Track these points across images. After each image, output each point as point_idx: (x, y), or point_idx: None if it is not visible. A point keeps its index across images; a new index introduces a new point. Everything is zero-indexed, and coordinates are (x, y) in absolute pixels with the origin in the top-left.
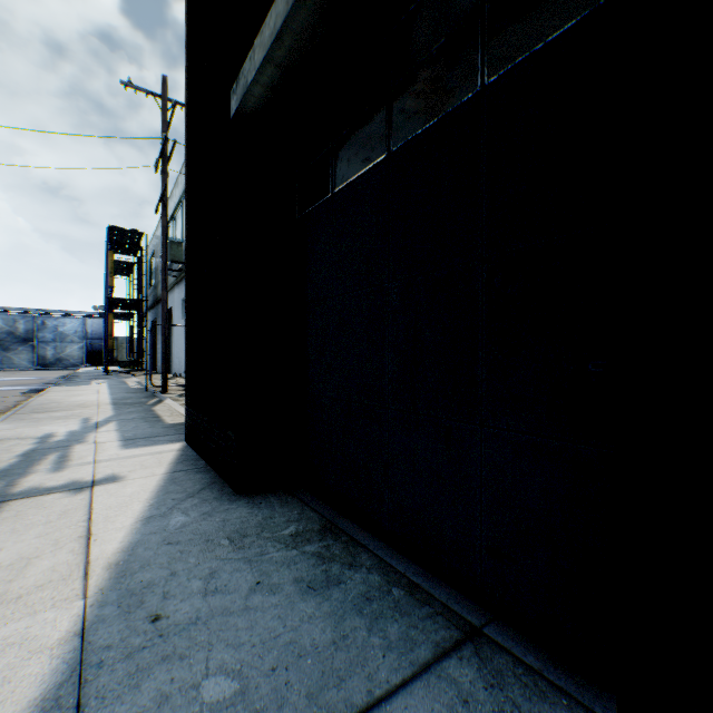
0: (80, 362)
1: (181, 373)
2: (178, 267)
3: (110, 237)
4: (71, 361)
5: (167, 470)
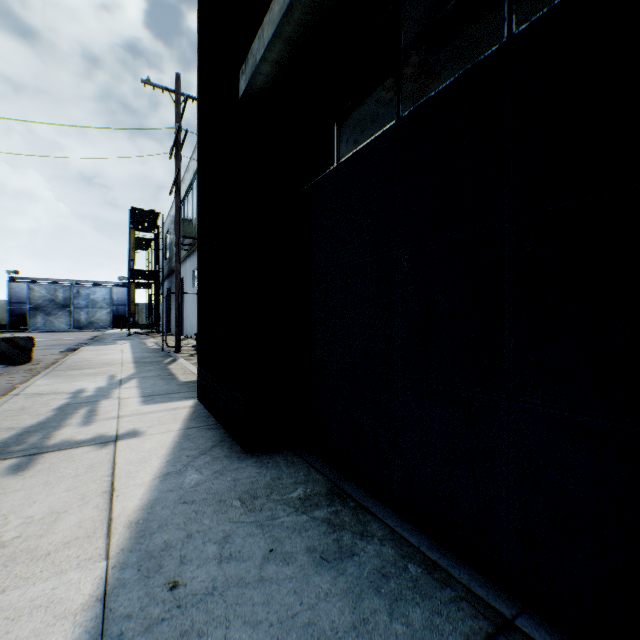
0: (108, 325)
1: (191, 335)
2: (189, 242)
3: (132, 217)
4: (101, 324)
5: (181, 427)
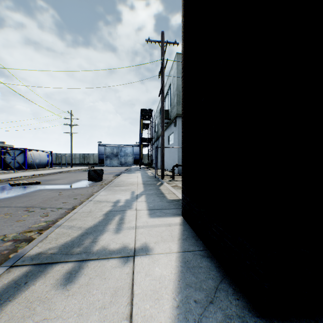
0: (131, 163)
1: (167, 169)
2: (167, 121)
3: (141, 114)
4: (129, 163)
5: (178, 247)
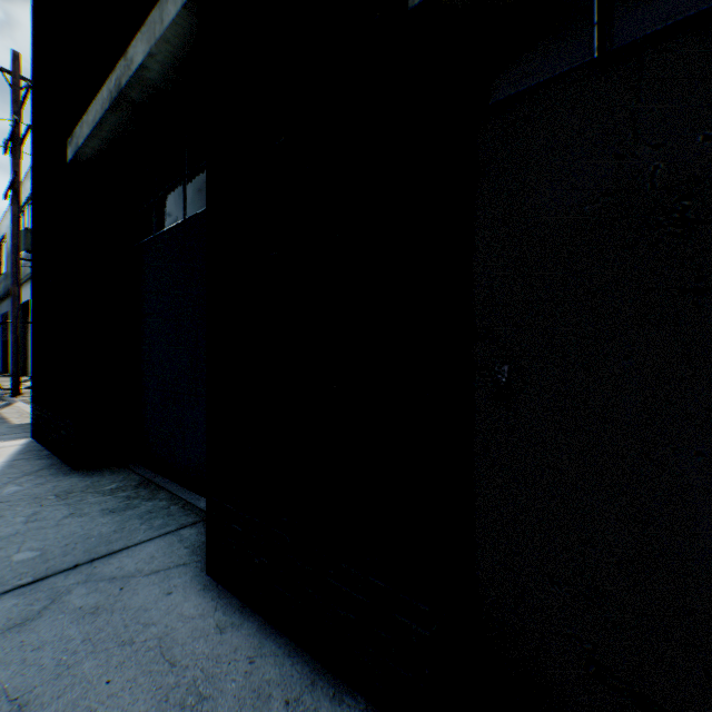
0: None
1: None
2: None
3: None
4: None
5: (8, 460)
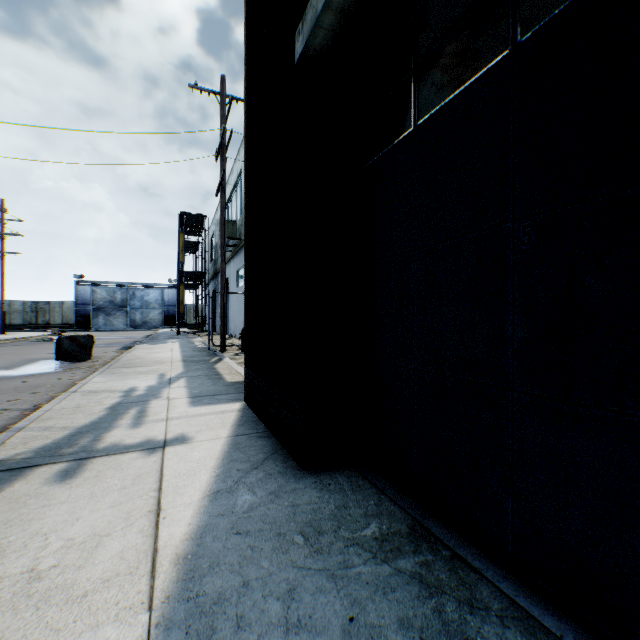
0: (159, 325)
1: (235, 334)
2: (233, 243)
3: (181, 222)
4: (153, 324)
5: (230, 433)
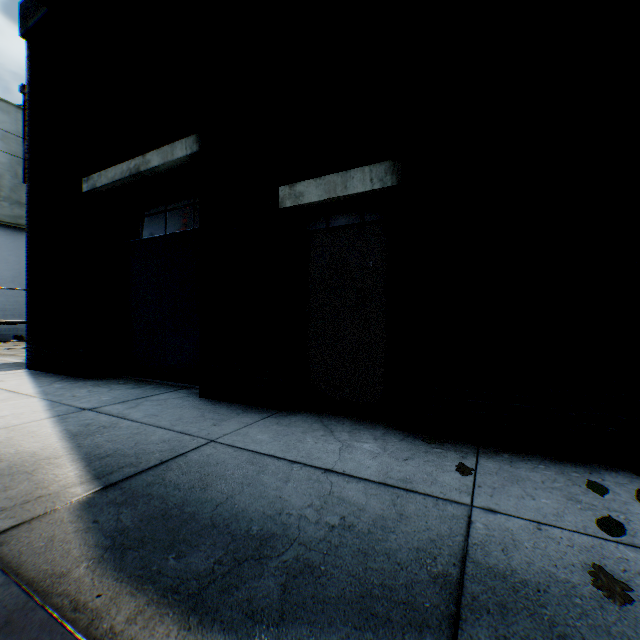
0: None
1: None
2: None
3: None
4: None
5: (30, 377)
